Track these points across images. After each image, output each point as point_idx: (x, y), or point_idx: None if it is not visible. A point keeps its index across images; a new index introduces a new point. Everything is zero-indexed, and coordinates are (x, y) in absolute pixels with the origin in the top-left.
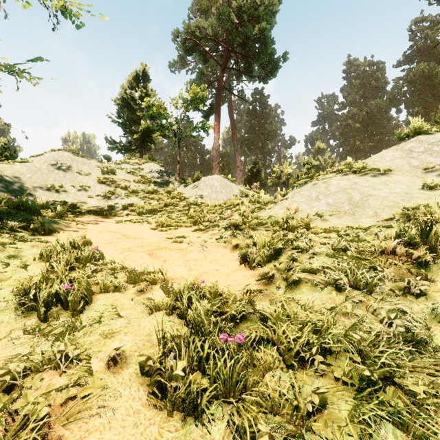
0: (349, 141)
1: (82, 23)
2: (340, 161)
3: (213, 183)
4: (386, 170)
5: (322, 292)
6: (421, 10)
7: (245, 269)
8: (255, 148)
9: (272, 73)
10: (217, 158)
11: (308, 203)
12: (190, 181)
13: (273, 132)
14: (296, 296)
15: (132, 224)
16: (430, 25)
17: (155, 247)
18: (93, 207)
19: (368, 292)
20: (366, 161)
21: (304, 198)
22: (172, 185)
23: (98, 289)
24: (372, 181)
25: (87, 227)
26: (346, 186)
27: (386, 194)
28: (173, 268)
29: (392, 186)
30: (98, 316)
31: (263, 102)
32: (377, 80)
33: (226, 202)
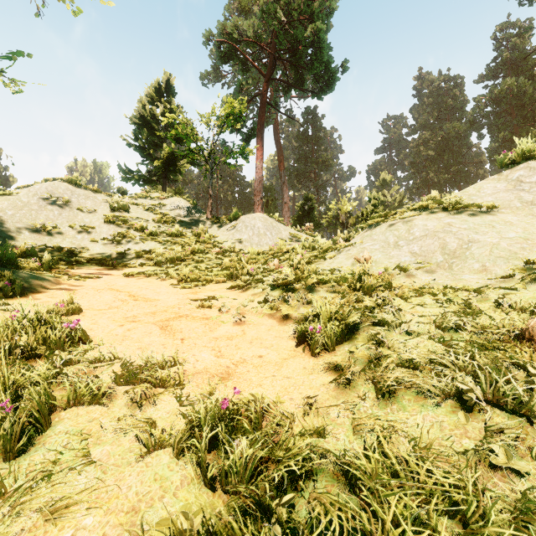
0: (421, 173)
1: (80, 8)
2: (410, 196)
3: (255, 224)
4: (490, 206)
5: (438, 409)
6: (508, 14)
7: (304, 356)
8: (306, 180)
9: (329, 86)
10: (260, 192)
11: (384, 252)
12: (226, 221)
13: (329, 161)
14: (394, 416)
15: (146, 278)
16: (519, 32)
17: (172, 315)
18: (97, 255)
19: (523, 415)
20: (458, 195)
21: (378, 244)
22: (202, 226)
23: (63, 401)
24: (471, 222)
25: (83, 283)
26: (436, 229)
27: (496, 240)
28: (194, 353)
29: (501, 229)
30: (50, 461)
31: (316, 124)
32: (454, 99)
33: (272, 248)
